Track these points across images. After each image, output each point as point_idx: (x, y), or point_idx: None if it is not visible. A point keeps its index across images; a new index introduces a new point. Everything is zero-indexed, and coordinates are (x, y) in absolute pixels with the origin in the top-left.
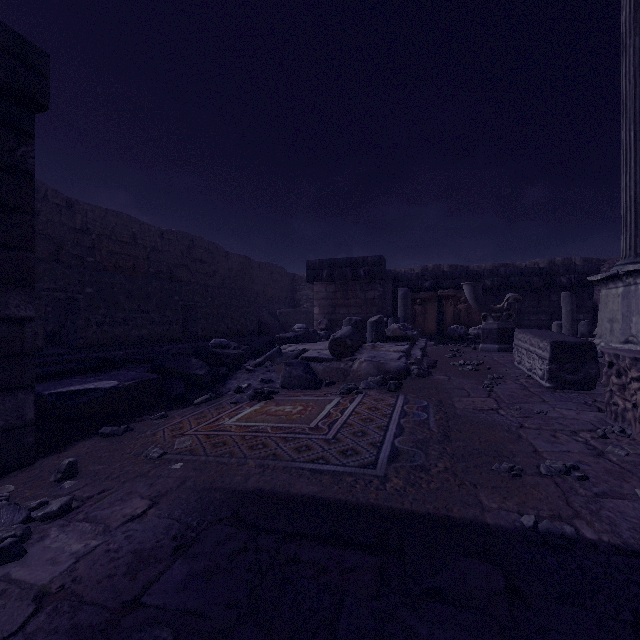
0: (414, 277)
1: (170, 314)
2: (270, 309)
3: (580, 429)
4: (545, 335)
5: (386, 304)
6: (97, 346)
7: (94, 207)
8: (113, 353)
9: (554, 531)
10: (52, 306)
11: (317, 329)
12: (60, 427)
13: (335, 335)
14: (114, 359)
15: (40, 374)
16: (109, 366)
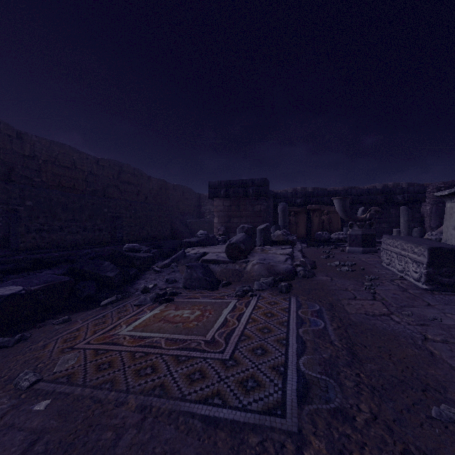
0: (289, 195)
1: (100, 223)
2: (182, 219)
3: None
4: (417, 241)
5: (268, 215)
6: (36, 249)
7: (41, 138)
8: (49, 254)
9: None
10: (3, 216)
11: (216, 234)
12: None
13: (231, 241)
14: (48, 260)
15: None
16: (43, 266)
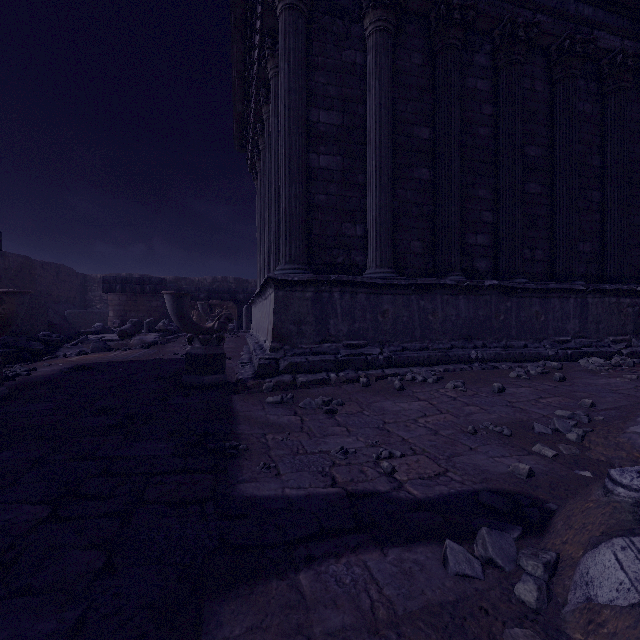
0: (193, 290)
1: None
2: (57, 310)
3: None
4: None
5: None
6: None
7: None
8: None
9: (159, 358)
10: None
11: (112, 327)
12: None
13: (121, 328)
14: None
15: None
16: None
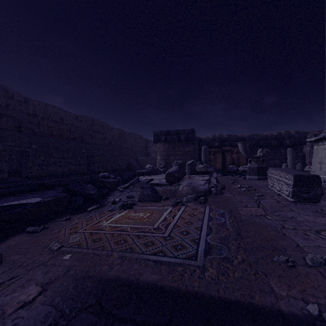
0: (209, 140)
1: (80, 159)
2: (134, 157)
3: (320, 229)
4: (288, 171)
5: (195, 154)
6: (39, 177)
7: (39, 102)
8: (47, 181)
9: None
10: (15, 155)
11: (159, 167)
12: (2, 227)
13: (169, 171)
14: (47, 184)
15: (4, 193)
16: (44, 188)
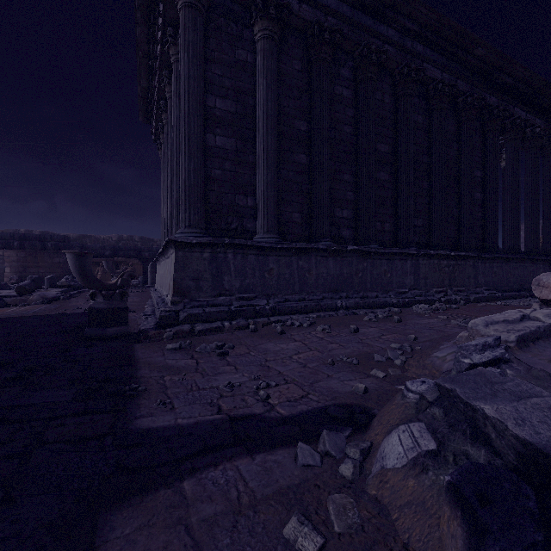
0: (98, 248)
1: None
2: None
3: None
4: None
5: None
6: None
7: None
8: None
9: (61, 313)
10: None
11: (8, 283)
12: None
13: (19, 284)
14: None
15: None
16: None
